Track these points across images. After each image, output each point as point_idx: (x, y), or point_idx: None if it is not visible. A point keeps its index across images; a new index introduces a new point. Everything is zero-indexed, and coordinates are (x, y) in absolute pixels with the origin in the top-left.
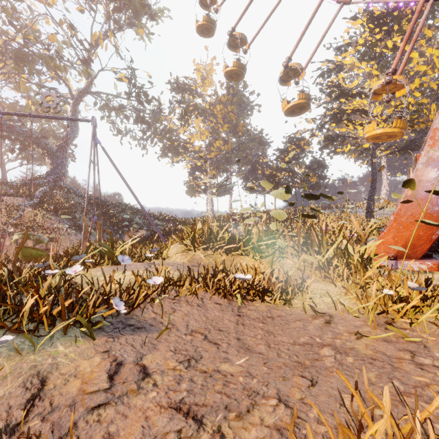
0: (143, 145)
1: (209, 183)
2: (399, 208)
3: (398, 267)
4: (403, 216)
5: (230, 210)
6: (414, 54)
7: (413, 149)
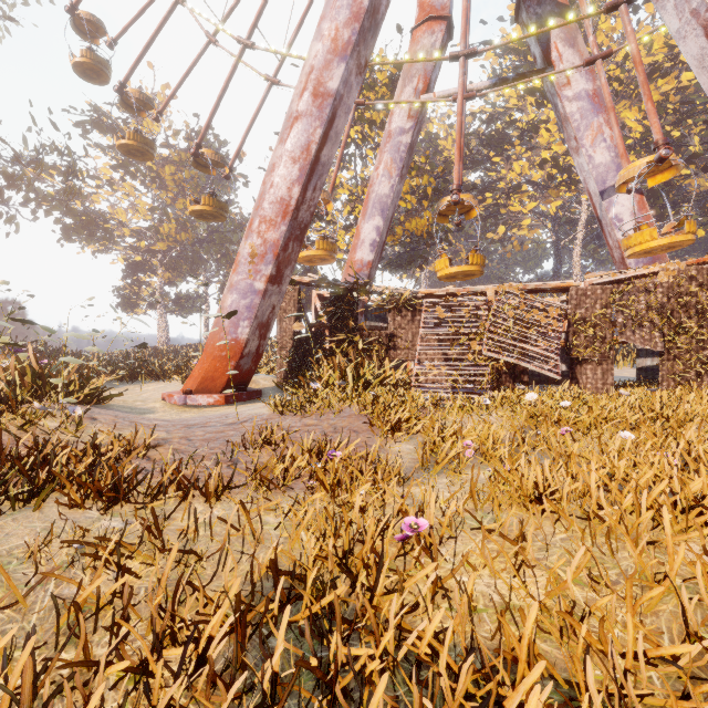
0: (7, 216)
1: (160, 292)
2: (209, 337)
3: (188, 403)
4: (209, 346)
5: (206, 338)
6: (370, 152)
7: (402, 265)
